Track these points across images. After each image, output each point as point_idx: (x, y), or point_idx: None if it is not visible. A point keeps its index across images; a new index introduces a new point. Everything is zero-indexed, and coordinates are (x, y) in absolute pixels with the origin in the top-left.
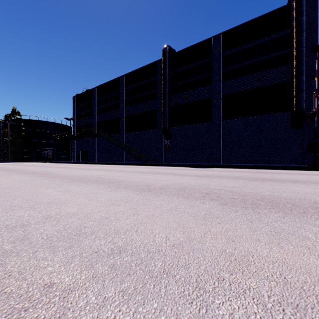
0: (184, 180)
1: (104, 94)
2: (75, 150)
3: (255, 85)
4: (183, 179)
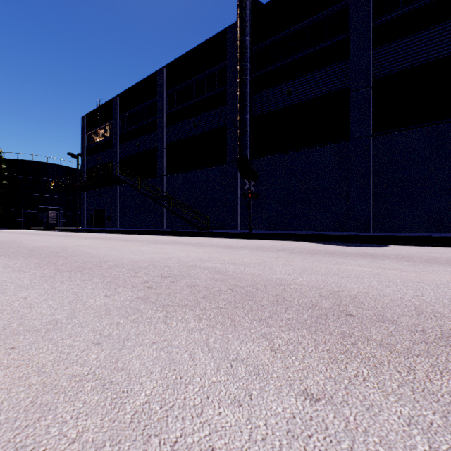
0: None
1: (132, 107)
2: (85, 209)
3: None
4: None
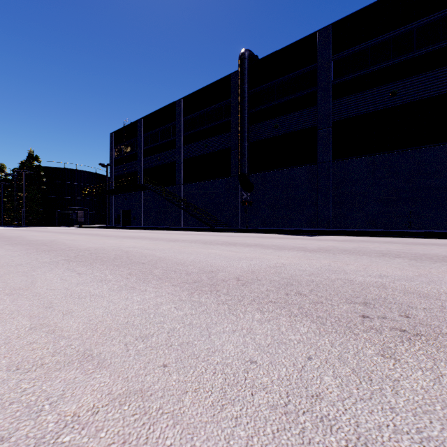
0: (284, 258)
1: (154, 128)
2: (113, 210)
3: (388, 103)
4: (281, 257)
